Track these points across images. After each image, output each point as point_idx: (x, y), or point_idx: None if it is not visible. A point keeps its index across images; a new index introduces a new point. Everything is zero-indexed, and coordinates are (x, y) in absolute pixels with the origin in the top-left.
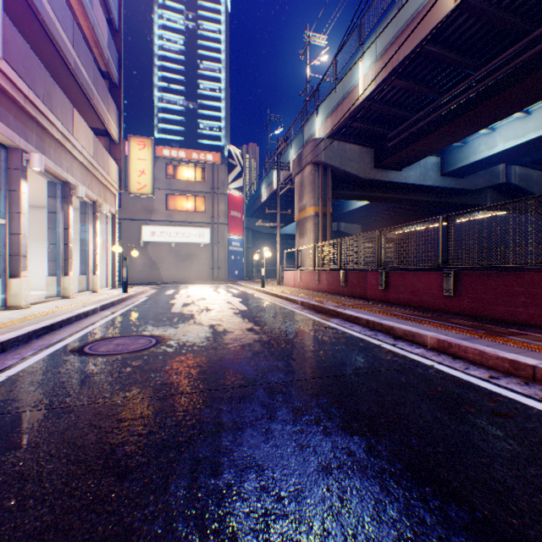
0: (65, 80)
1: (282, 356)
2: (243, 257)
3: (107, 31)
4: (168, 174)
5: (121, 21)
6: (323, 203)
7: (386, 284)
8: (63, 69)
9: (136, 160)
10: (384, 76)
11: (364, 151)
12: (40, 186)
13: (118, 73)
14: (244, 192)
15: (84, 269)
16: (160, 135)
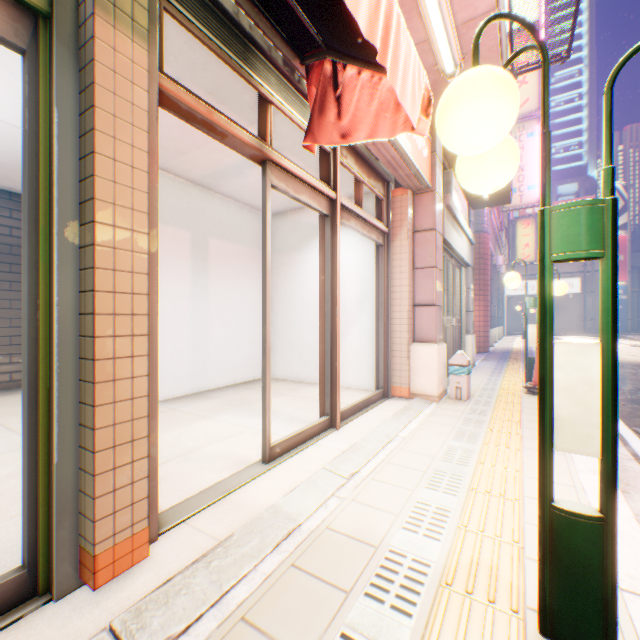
0: None
1: None
2: (625, 305)
3: None
4: None
5: None
6: None
7: None
8: None
9: (520, 237)
10: None
11: None
12: None
13: None
14: (626, 229)
15: None
16: None
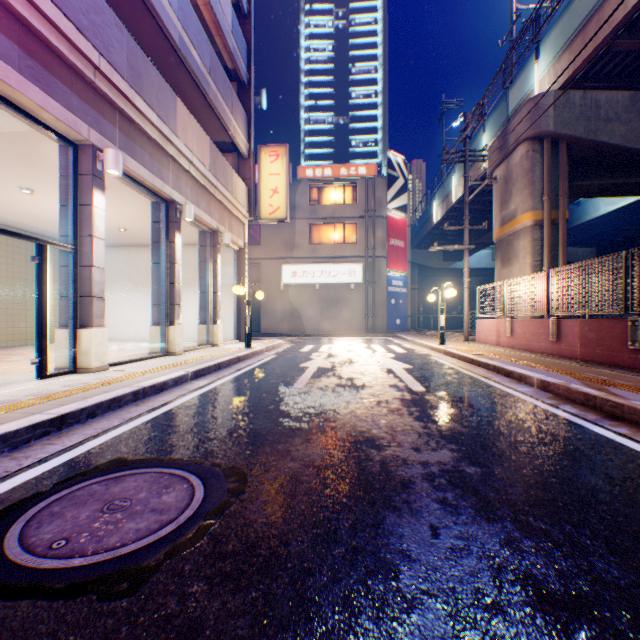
0: (176, 73)
1: None
2: (406, 300)
3: (230, 11)
4: (312, 199)
5: (250, 3)
6: (551, 204)
7: None
8: (170, 55)
9: (267, 176)
10: None
11: (639, 98)
12: (152, 214)
13: (246, 69)
14: (407, 213)
15: (203, 317)
16: (306, 162)
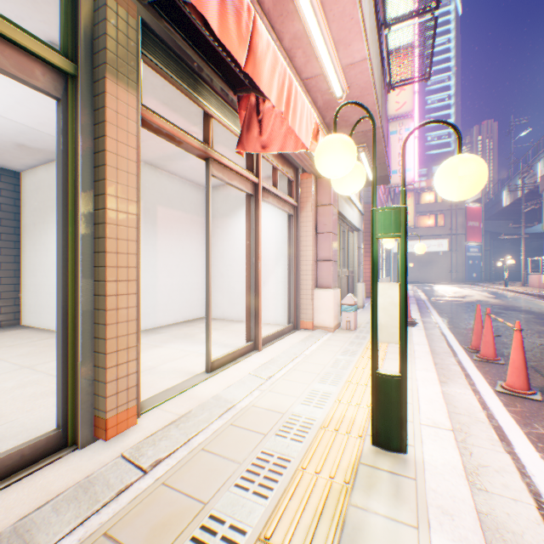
0: None
1: (515, 305)
2: (480, 261)
3: None
4: None
5: None
6: None
7: None
8: None
9: None
10: None
11: None
12: None
13: None
14: (481, 202)
15: None
16: None
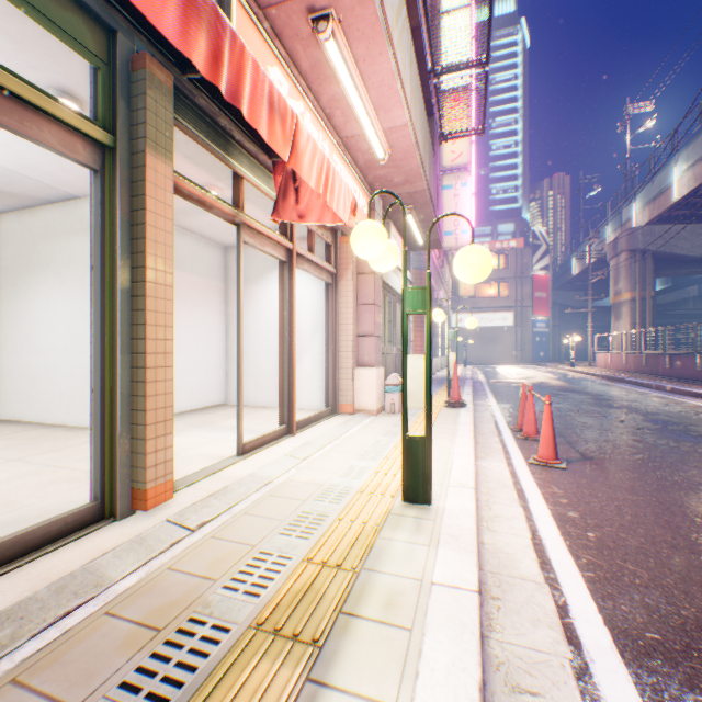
0: None
1: (576, 386)
2: (548, 338)
3: None
4: None
5: None
6: (641, 288)
7: (670, 364)
8: None
9: None
10: (693, 187)
11: (696, 228)
12: None
13: None
14: (549, 270)
15: None
16: None
